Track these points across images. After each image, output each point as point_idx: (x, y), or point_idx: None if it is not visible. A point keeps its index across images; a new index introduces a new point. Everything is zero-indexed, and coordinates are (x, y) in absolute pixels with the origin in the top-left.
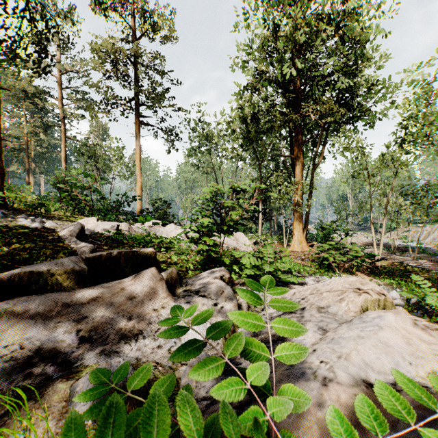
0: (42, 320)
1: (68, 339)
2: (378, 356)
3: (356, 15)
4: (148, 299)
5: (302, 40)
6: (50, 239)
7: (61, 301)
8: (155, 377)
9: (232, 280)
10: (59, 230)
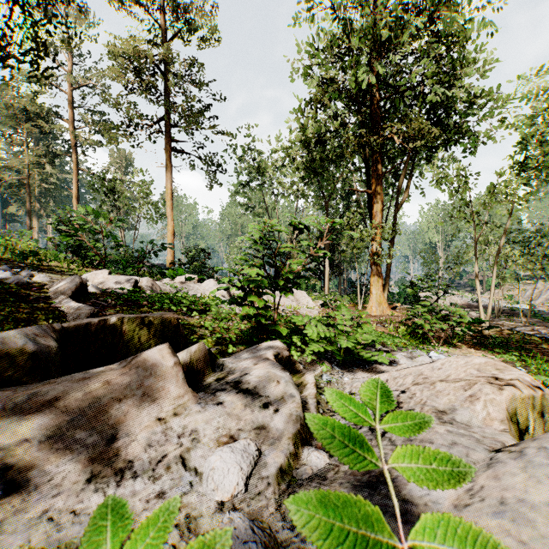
0: None
1: None
2: None
3: (453, 6)
4: (150, 400)
5: (384, 35)
6: (32, 299)
7: None
8: None
9: (291, 360)
10: (50, 287)
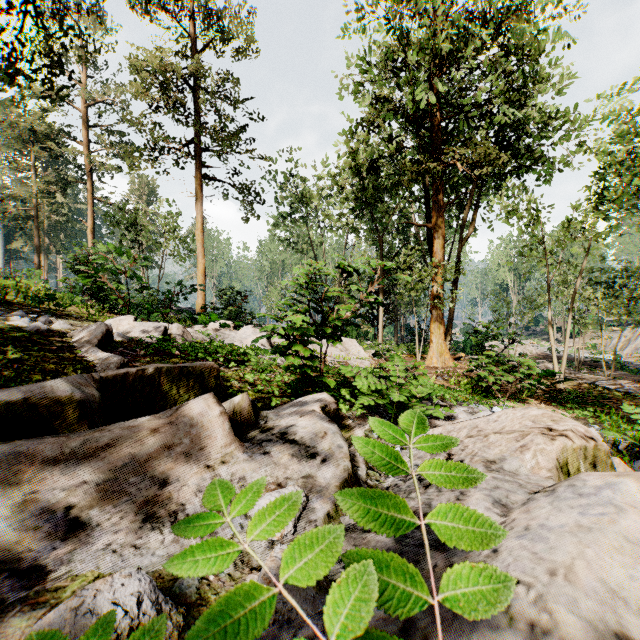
0: (5, 489)
1: (47, 525)
2: (630, 573)
3: (525, 14)
4: (197, 448)
5: (445, 49)
6: (55, 348)
7: (43, 454)
8: (201, 597)
9: (340, 413)
10: (73, 335)
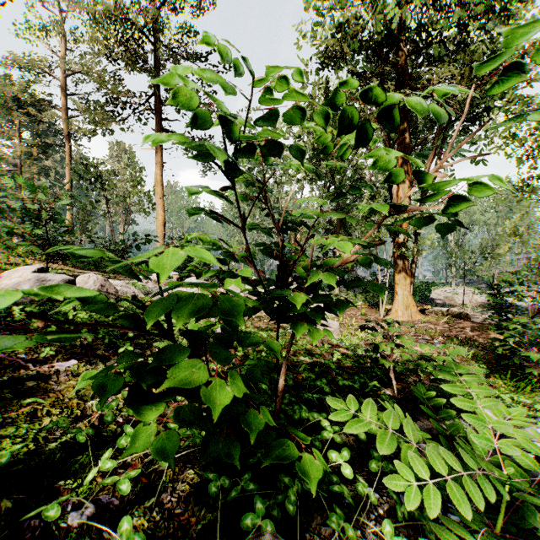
0: None
1: None
2: None
3: None
4: None
5: None
6: None
7: None
8: None
9: None
10: None
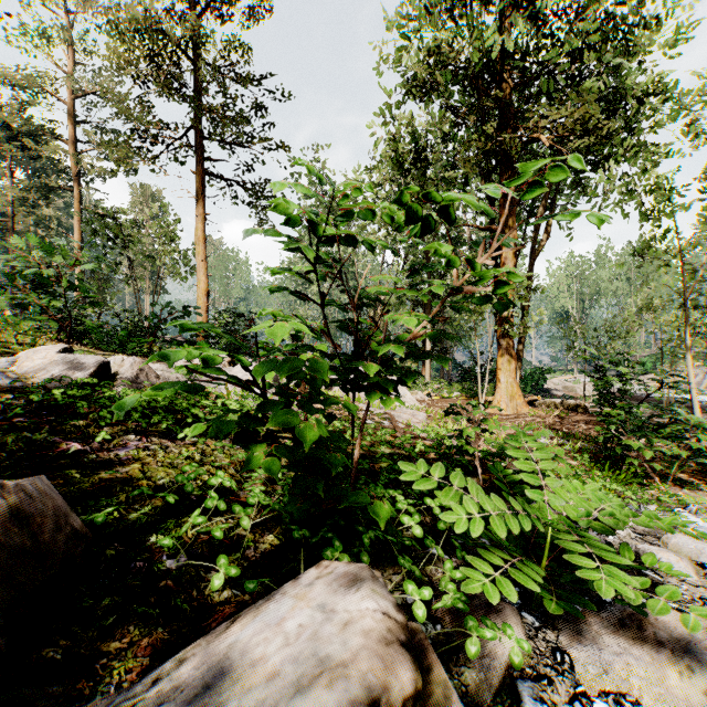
0: None
1: None
2: None
3: None
4: None
5: None
6: None
7: None
8: None
9: (409, 628)
10: None
